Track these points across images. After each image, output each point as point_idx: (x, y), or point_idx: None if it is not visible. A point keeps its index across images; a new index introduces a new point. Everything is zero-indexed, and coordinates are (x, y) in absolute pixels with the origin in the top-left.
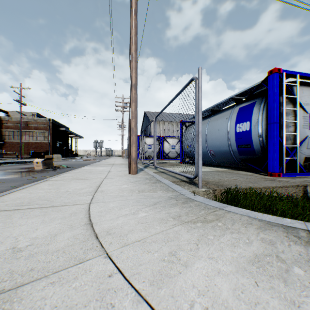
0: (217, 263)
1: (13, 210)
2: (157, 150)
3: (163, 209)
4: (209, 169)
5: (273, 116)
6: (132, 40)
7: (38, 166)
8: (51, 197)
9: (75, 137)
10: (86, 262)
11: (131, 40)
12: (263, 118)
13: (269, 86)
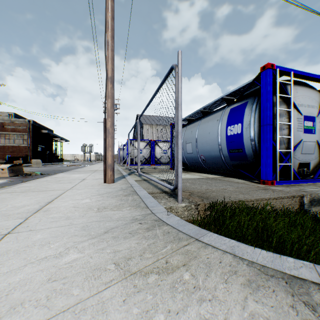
0: None
1: None
2: (148, 155)
3: (112, 243)
4: (198, 176)
5: (266, 117)
6: (108, 25)
7: (3, 174)
8: None
9: (61, 140)
10: None
11: (107, 25)
12: (256, 119)
13: (261, 84)
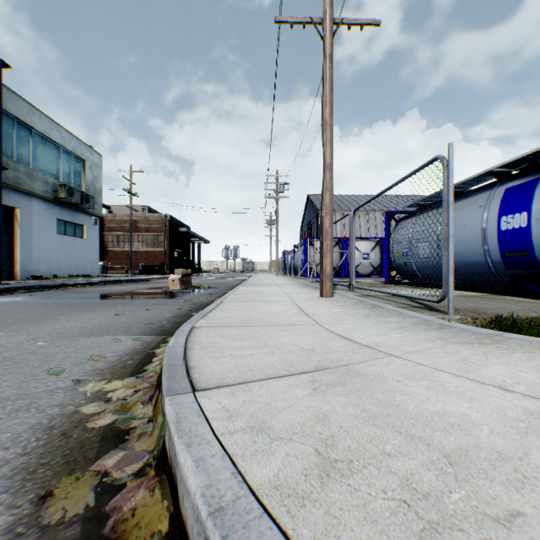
0: (514, 367)
1: (246, 326)
2: (337, 262)
3: (418, 332)
4: None
5: None
6: (327, 99)
7: (173, 286)
8: (262, 317)
9: (198, 241)
10: (383, 359)
11: (325, 100)
12: None
13: None
